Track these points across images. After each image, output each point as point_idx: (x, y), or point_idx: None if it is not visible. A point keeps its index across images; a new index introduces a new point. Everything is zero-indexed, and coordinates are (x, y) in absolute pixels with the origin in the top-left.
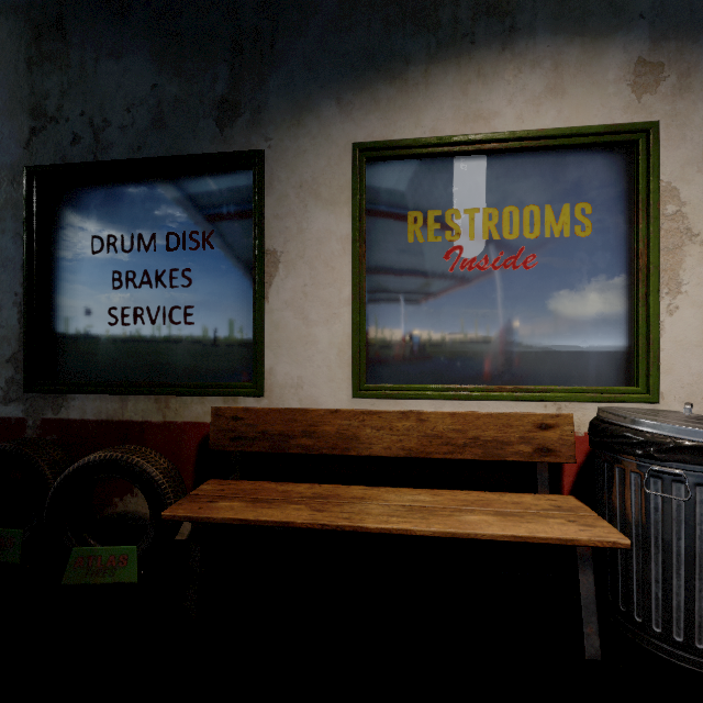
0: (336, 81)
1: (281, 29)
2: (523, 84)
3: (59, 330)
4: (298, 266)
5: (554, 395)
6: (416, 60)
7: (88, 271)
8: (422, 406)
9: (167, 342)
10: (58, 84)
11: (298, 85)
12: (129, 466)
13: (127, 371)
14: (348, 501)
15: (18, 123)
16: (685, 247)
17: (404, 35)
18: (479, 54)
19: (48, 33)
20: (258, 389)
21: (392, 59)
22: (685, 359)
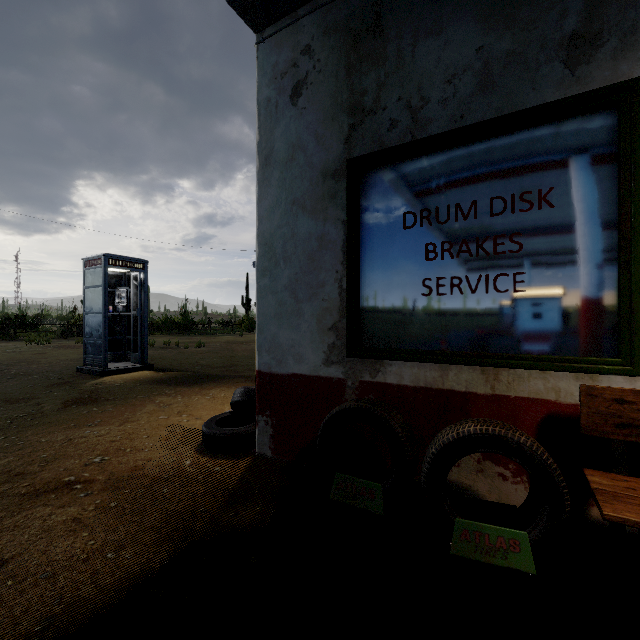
0: None
1: None
2: None
3: (372, 301)
4: None
5: None
6: None
7: (400, 246)
8: None
9: (490, 311)
10: (375, 78)
11: None
12: (516, 444)
13: (443, 341)
14: None
15: (338, 124)
16: None
17: None
18: None
19: (366, 36)
20: (635, 367)
21: None
22: None
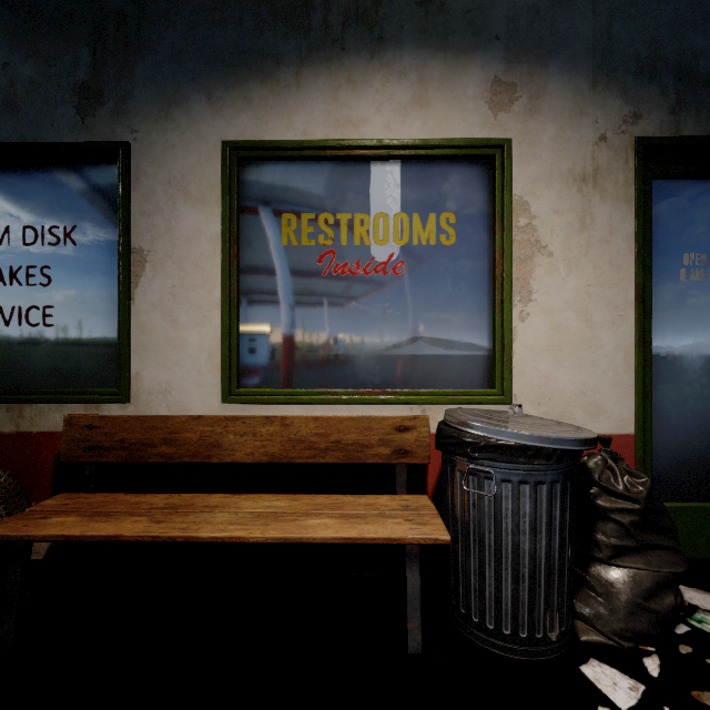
0: (206, 76)
1: (148, 16)
2: (390, 93)
3: None
4: (166, 266)
5: (418, 398)
6: (288, 62)
7: None
8: (293, 411)
9: (23, 345)
10: None
11: (166, 76)
12: None
13: None
14: (198, 510)
15: None
16: (535, 258)
17: (276, 35)
18: (349, 60)
19: None
20: (122, 395)
21: (264, 58)
22: (535, 363)
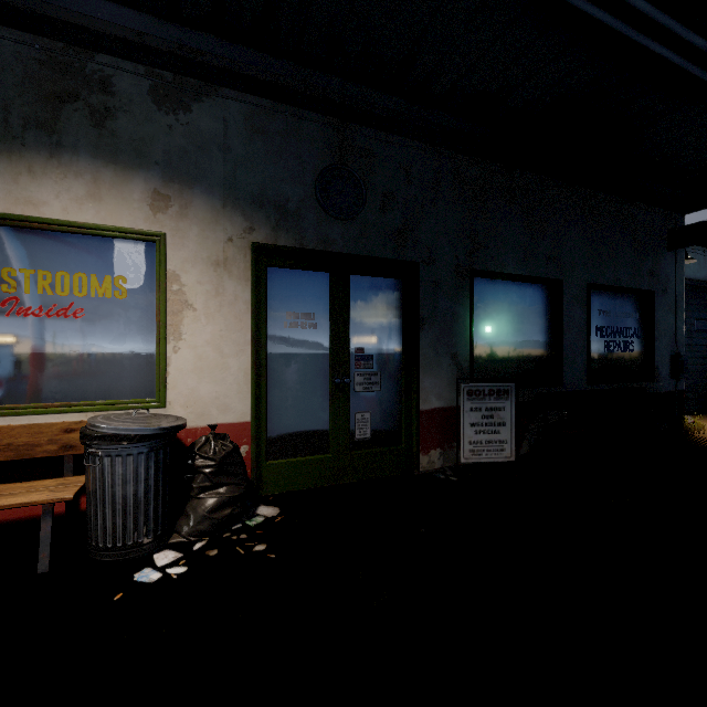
0: None
1: None
2: (68, 186)
3: None
4: None
5: (91, 408)
6: None
7: None
8: None
9: None
10: None
11: None
12: None
13: None
14: None
15: None
16: (185, 312)
17: None
18: (30, 155)
19: None
20: None
21: None
22: (185, 380)
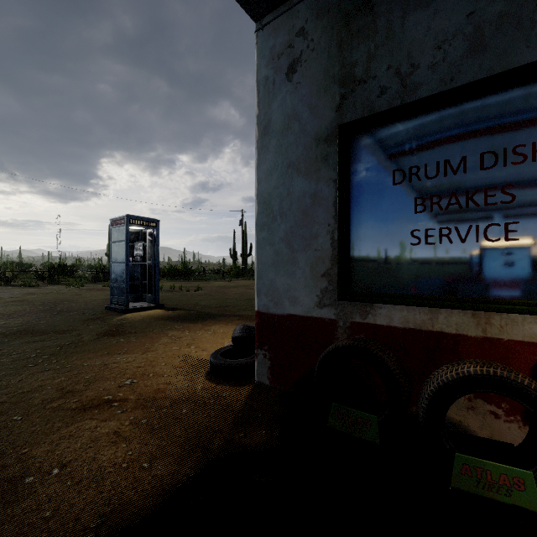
0: None
1: None
2: None
3: (361, 251)
4: None
5: None
6: None
7: (389, 201)
8: None
9: (480, 259)
10: (365, 51)
11: None
12: (520, 386)
13: (431, 286)
14: None
15: (330, 94)
16: None
17: None
18: None
19: (356, 14)
20: None
21: None
22: None
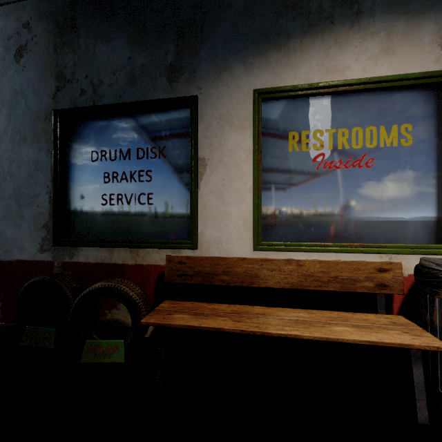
0: (243, 51)
1: (208, 19)
2: (366, 47)
3: (72, 208)
4: (218, 167)
5: (387, 250)
6: (295, 35)
7: (89, 172)
8: (298, 256)
9: (137, 215)
10: (72, 59)
11: (218, 54)
12: (119, 291)
13: (113, 233)
14: (255, 316)
15: (48, 84)
16: None
17: (287, 20)
18: (336, 29)
19: (66, 29)
20: (194, 244)
21: (279, 35)
22: None
